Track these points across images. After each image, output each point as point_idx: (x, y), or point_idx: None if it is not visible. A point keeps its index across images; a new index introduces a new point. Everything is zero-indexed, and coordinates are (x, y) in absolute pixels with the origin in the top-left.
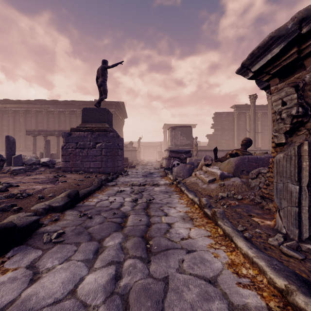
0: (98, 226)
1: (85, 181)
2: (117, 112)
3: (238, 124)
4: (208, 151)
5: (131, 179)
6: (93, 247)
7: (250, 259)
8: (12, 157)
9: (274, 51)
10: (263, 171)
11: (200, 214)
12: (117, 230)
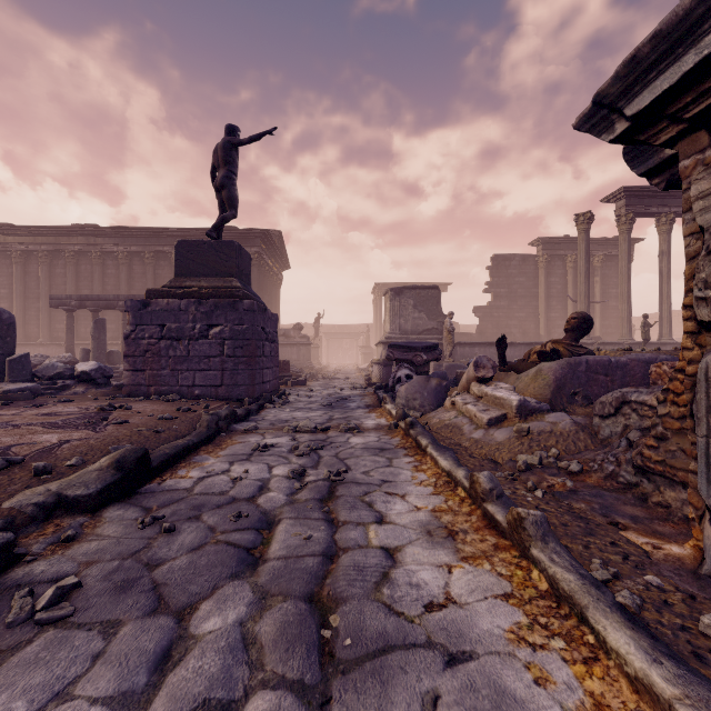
0: (187, 558)
1: (176, 422)
2: (265, 254)
3: (549, 282)
4: (479, 347)
5: (295, 414)
6: (154, 641)
7: (664, 706)
8: (7, 359)
9: (710, 39)
10: (636, 397)
11: (474, 517)
12: (240, 571)
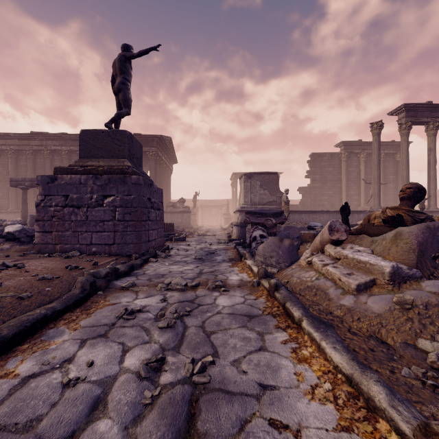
0: None
1: (53, 283)
2: (160, 152)
3: (348, 171)
4: (305, 213)
5: (172, 268)
6: None
7: None
8: None
9: None
10: None
11: None
12: None
